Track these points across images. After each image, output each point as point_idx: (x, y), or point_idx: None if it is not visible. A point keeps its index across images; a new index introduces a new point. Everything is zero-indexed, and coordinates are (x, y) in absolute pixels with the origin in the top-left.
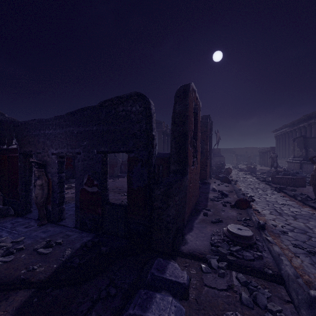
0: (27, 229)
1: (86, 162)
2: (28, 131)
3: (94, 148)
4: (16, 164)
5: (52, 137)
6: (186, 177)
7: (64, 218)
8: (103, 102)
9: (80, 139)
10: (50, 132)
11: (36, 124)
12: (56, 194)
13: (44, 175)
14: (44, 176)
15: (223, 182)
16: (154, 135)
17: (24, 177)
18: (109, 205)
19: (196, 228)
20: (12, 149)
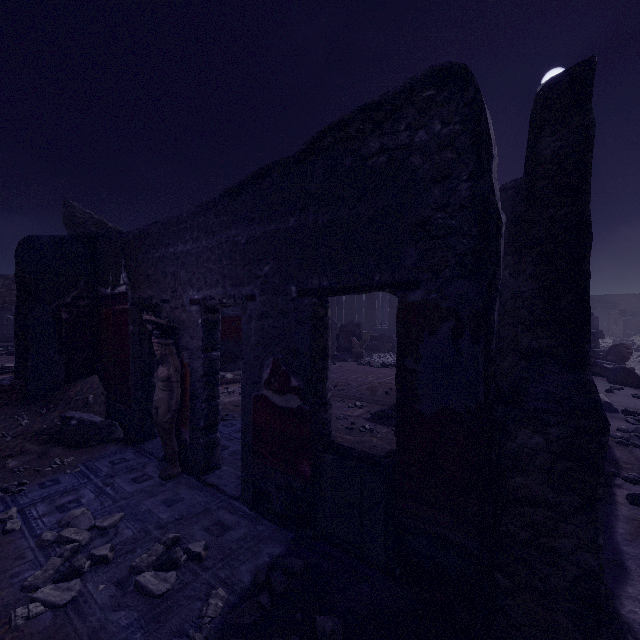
0: (135, 487)
1: (269, 321)
2: (146, 251)
3: (289, 281)
4: (126, 328)
5: (190, 259)
6: (589, 374)
7: (218, 465)
8: (318, 139)
9: (254, 260)
10: (186, 249)
11: (160, 234)
12: (199, 404)
13: (174, 354)
14: (173, 357)
15: (619, 384)
16: (502, 219)
17: (140, 356)
18: (334, 455)
19: (636, 563)
20: (120, 294)
